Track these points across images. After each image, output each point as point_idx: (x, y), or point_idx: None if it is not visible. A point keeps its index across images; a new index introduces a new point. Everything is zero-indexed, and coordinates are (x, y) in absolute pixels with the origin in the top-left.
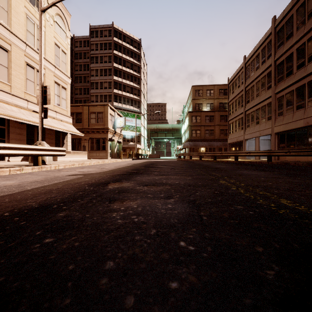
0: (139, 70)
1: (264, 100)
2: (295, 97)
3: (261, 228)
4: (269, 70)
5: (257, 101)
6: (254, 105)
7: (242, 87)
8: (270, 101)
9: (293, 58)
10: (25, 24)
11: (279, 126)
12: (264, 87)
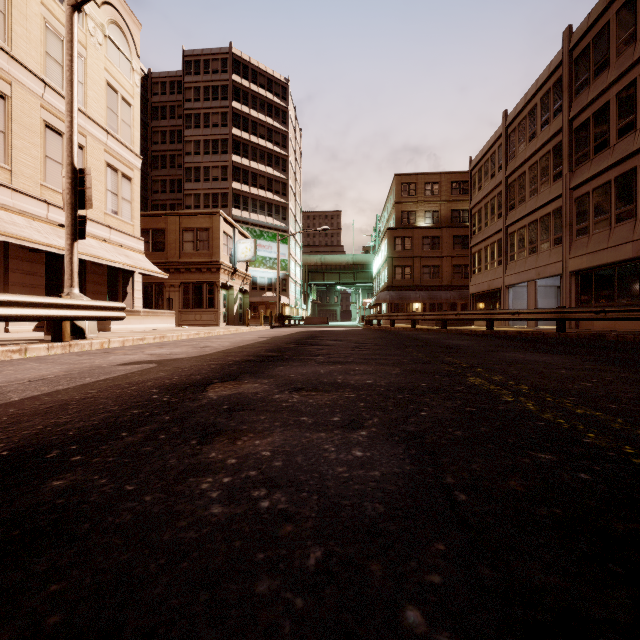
0: (285, 143)
1: (547, 203)
2: (613, 196)
3: None
4: (557, 141)
5: (531, 205)
6: (525, 213)
7: (500, 177)
8: (560, 205)
9: (610, 114)
10: (42, 40)
11: (578, 257)
12: (548, 176)
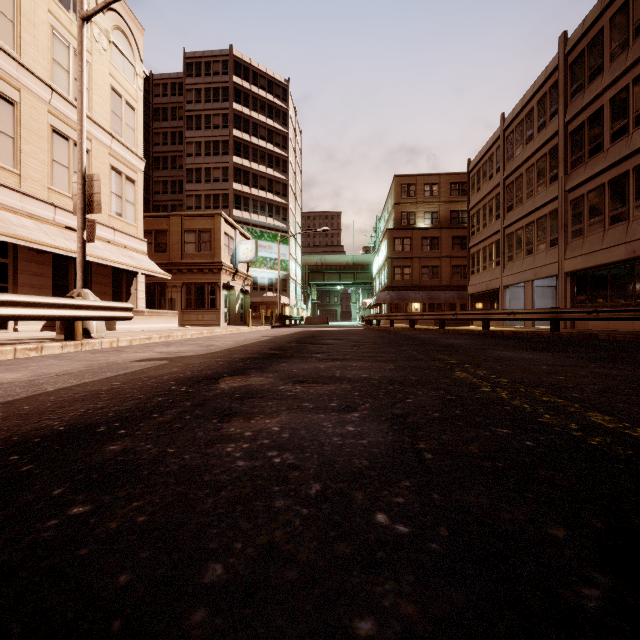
0: (286, 145)
1: (543, 205)
2: (607, 199)
3: (556, 481)
4: (553, 144)
5: (528, 206)
6: (522, 214)
7: (498, 178)
8: (556, 207)
9: (604, 119)
10: (49, 47)
11: (574, 259)
12: (544, 178)
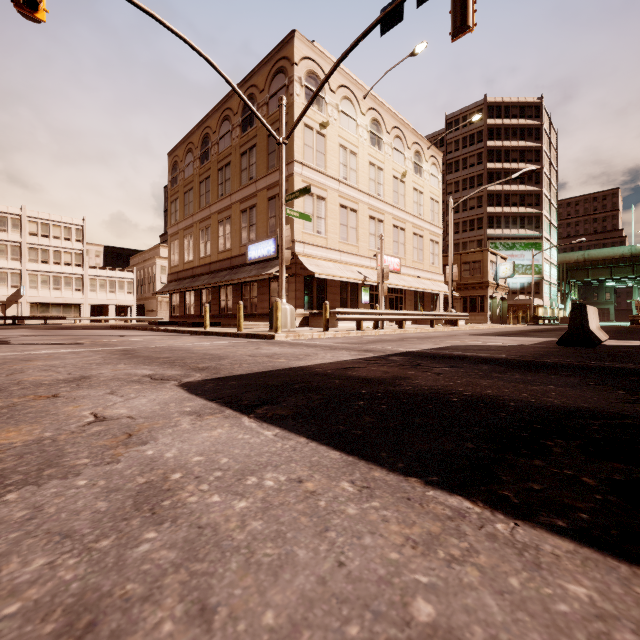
0: (538, 157)
1: None
2: None
3: None
4: None
5: None
6: None
7: None
8: None
9: None
10: (412, 197)
11: None
12: None
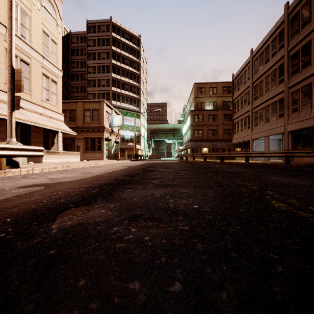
0: (139, 68)
1: (275, 96)
2: (313, 91)
3: None
4: (281, 63)
5: (266, 97)
6: (263, 101)
7: (249, 83)
8: (282, 96)
9: (311, 47)
10: (5, 4)
11: (293, 124)
12: (275, 81)
